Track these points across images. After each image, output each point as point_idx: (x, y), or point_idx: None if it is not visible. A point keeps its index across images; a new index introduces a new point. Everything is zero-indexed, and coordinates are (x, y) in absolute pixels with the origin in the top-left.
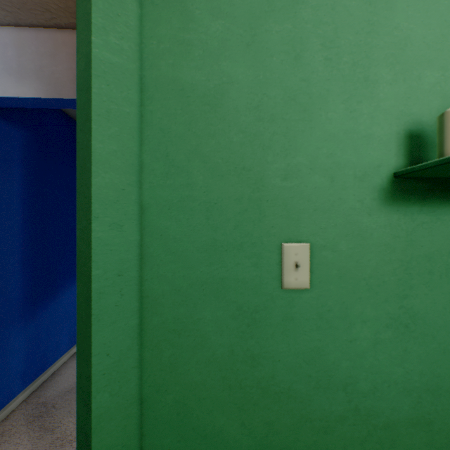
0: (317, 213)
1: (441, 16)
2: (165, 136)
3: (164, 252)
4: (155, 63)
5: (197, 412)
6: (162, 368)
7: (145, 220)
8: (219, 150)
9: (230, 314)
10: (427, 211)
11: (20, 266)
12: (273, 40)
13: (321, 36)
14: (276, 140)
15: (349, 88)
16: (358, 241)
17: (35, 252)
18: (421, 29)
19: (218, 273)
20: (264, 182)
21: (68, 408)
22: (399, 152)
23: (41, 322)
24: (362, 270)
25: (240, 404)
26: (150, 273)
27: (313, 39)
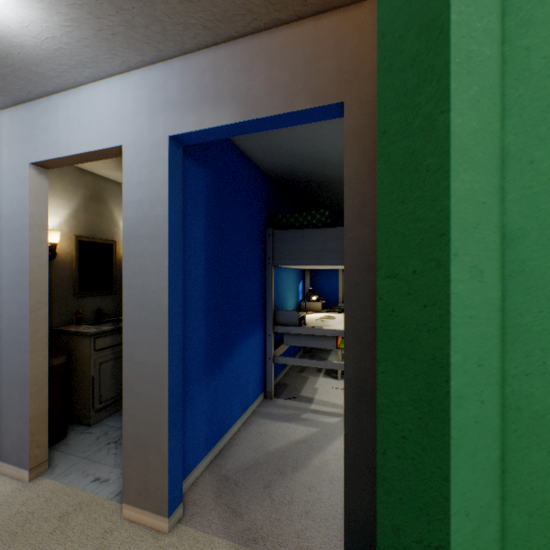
0: None
1: None
2: None
3: None
4: None
5: None
6: None
7: (512, 261)
8: None
9: None
10: None
11: (203, 319)
12: None
13: None
14: None
15: None
16: None
17: (214, 304)
18: None
19: None
20: None
21: (251, 490)
22: None
23: (219, 382)
24: None
25: None
26: (522, 364)
27: None
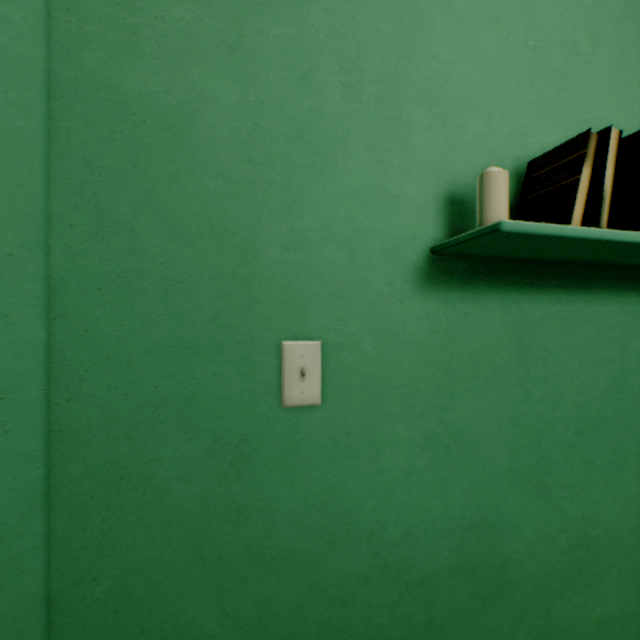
0: (333, 299)
1: (487, 52)
2: (94, 172)
3: (91, 357)
4: (76, 53)
5: (149, 605)
6: (87, 544)
7: (57, 306)
8: (186, 200)
9: (204, 449)
10: (471, 298)
11: None
12: (269, 47)
13: (338, 53)
14: (275, 193)
15: (375, 130)
16: (387, 337)
17: None
18: (464, 65)
19: (184, 389)
20: (257, 252)
21: None
22: (437, 220)
23: None
24: (392, 376)
25: (219, 582)
26: (65, 393)
27: (327, 55)
